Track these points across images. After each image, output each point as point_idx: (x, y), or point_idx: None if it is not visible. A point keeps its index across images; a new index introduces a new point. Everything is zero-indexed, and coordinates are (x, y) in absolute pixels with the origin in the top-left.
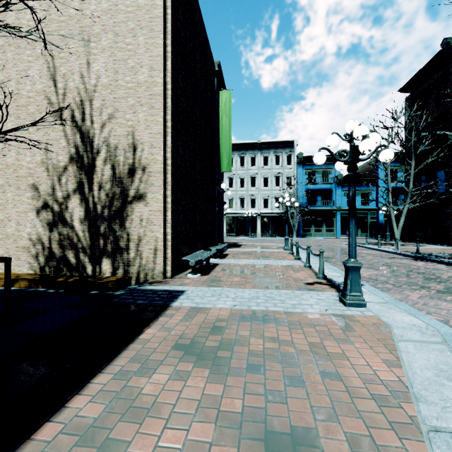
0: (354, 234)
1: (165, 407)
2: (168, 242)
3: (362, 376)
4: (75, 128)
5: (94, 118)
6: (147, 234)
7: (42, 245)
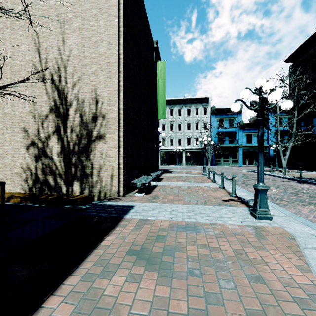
0: (262, 164)
1: (123, 308)
2: (121, 170)
3: (281, 279)
4: (54, 87)
5: (67, 80)
6: (106, 164)
7: (30, 172)
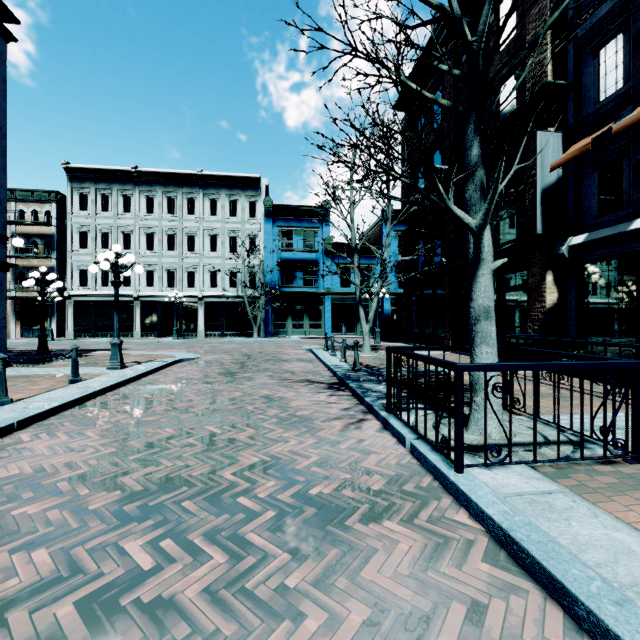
0: None
1: None
2: None
3: None
4: None
5: None
6: None
7: None
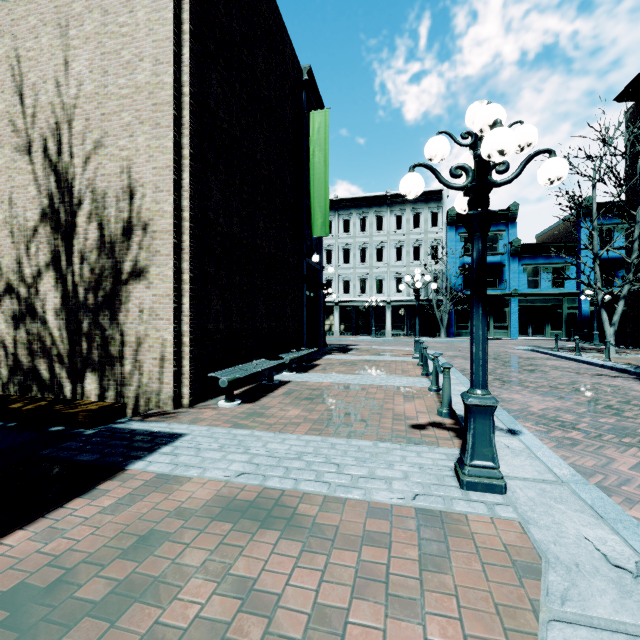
0: (482, 339)
1: None
2: (185, 347)
3: None
4: (48, 166)
5: (74, 149)
6: (149, 333)
7: (4, 350)
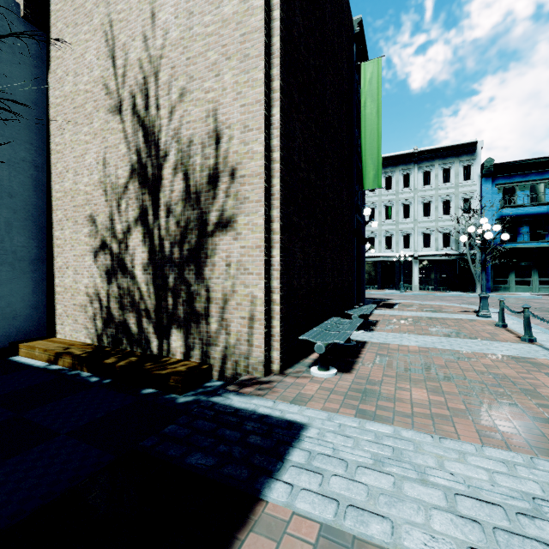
0: None
1: None
2: (274, 306)
3: None
4: (136, 122)
5: (160, 100)
6: (237, 289)
7: (99, 303)
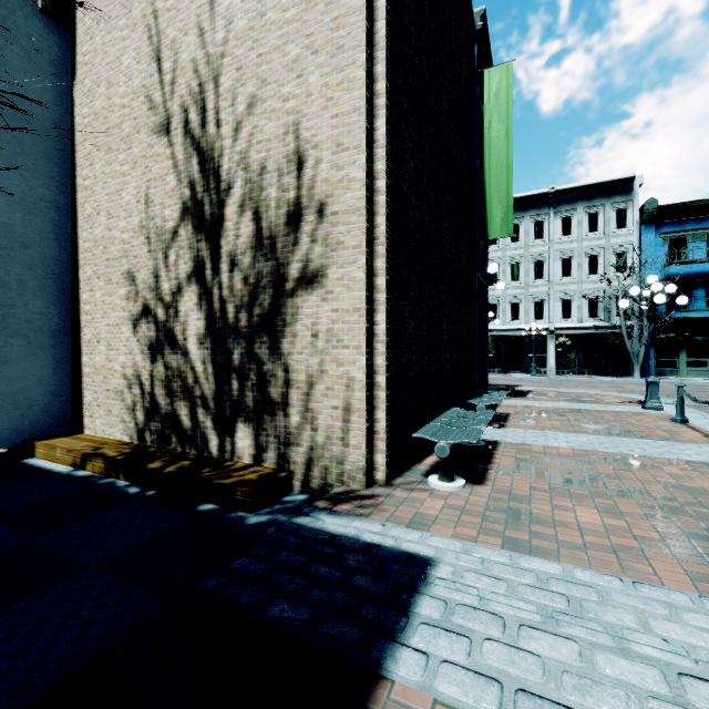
0: None
1: None
2: (378, 391)
3: None
4: (189, 145)
5: (221, 114)
6: (327, 369)
7: (140, 388)
